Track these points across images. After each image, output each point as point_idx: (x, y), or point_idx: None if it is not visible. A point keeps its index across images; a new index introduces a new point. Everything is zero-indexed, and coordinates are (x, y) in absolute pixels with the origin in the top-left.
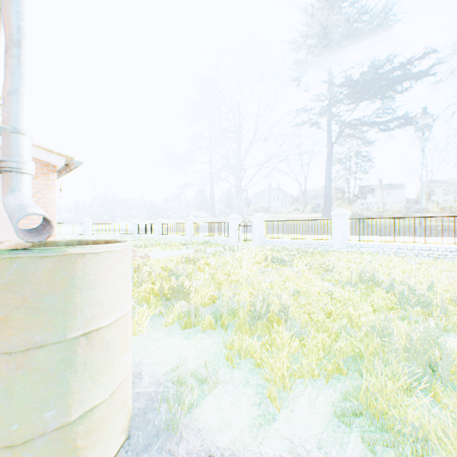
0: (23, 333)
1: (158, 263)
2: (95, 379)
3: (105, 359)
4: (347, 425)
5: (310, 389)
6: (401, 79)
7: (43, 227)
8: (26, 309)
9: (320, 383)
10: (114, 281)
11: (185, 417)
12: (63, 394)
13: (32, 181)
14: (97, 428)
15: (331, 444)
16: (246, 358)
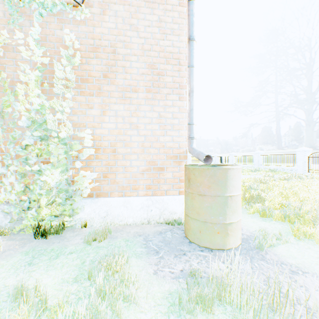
0: (214, 190)
1: None
2: (232, 213)
3: (235, 207)
4: None
5: None
6: None
7: (206, 159)
8: (215, 184)
9: None
10: (237, 180)
11: (267, 247)
12: (224, 213)
13: None
14: (233, 230)
15: None
16: (309, 239)
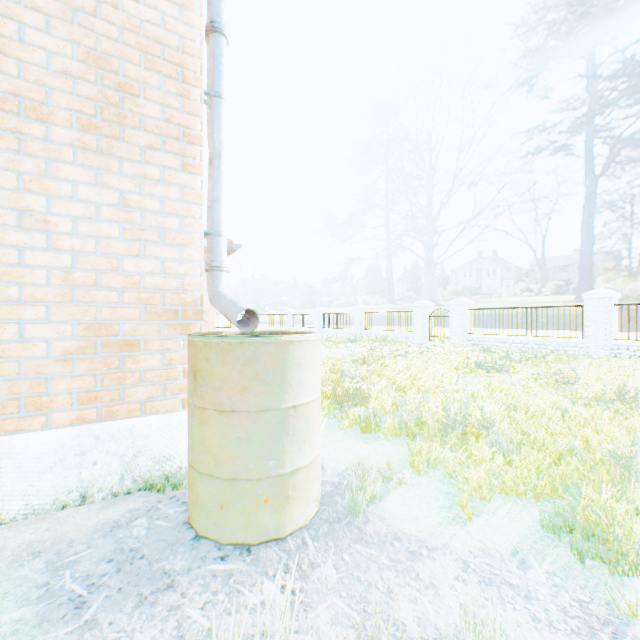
0: (257, 398)
1: (323, 363)
2: (299, 445)
3: (306, 431)
4: (552, 539)
5: (512, 505)
6: None
7: (247, 319)
8: (258, 381)
9: (526, 501)
10: (311, 366)
11: (370, 506)
12: (280, 450)
13: None
14: (301, 487)
15: (529, 552)
16: (435, 468)
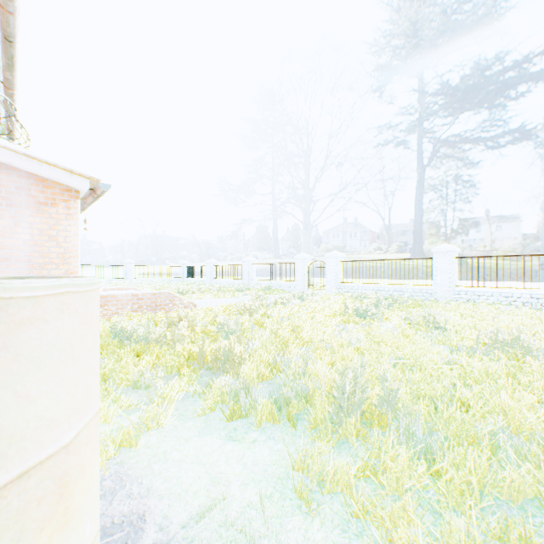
0: None
1: (205, 313)
2: None
3: None
4: None
5: None
6: (519, 78)
7: None
8: None
9: None
10: (13, 377)
11: None
12: None
13: (50, 209)
14: None
15: None
16: (332, 493)
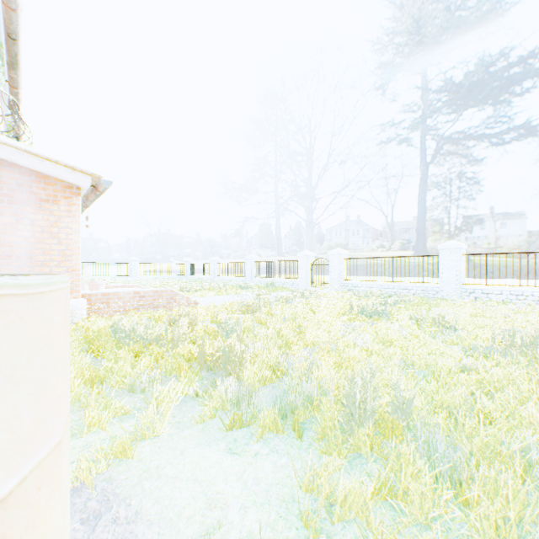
0: None
1: (208, 311)
2: None
3: None
4: None
5: None
6: (526, 73)
7: None
8: None
9: None
10: None
11: None
12: None
13: (51, 206)
14: None
15: None
16: (344, 521)
